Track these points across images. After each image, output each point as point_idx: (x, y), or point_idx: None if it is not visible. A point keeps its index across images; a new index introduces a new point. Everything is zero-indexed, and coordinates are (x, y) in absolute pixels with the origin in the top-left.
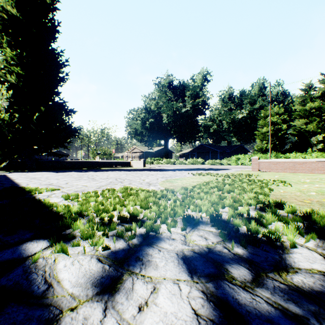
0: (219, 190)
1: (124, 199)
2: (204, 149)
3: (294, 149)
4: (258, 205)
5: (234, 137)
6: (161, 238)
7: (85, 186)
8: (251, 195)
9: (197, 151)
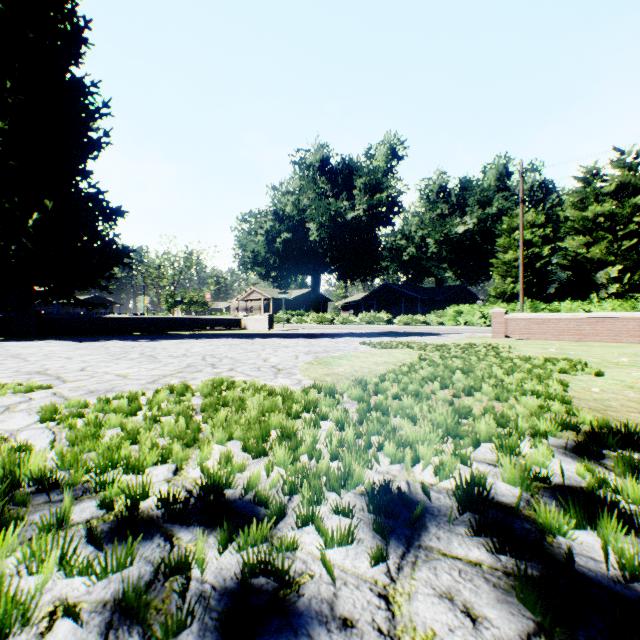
0: (442, 386)
1: (203, 418)
2: (391, 294)
3: (564, 293)
4: (562, 434)
5: (450, 270)
6: (298, 619)
7: (122, 376)
8: (530, 403)
9: (377, 298)
